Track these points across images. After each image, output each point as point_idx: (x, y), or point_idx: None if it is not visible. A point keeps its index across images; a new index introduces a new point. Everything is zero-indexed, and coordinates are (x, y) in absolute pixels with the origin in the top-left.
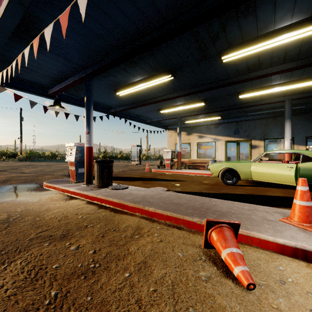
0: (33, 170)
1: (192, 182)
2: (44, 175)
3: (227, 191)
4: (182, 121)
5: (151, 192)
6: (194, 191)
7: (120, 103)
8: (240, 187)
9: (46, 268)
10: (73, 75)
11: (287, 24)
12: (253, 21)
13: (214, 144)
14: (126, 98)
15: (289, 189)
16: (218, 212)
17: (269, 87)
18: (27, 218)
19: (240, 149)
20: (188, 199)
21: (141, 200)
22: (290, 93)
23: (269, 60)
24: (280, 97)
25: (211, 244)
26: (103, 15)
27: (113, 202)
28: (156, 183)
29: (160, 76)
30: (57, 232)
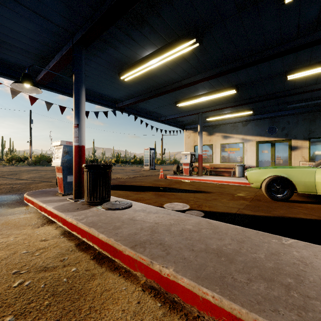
0: (33, 176)
1: (221, 195)
2: (39, 182)
3: (284, 212)
4: (202, 118)
5: (167, 216)
6: (232, 212)
7: (127, 93)
8: (298, 205)
9: None
10: (60, 48)
11: None
12: None
13: (241, 145)
14: (135, 86)
15: None
16: None
17: None
18: None
19: (275, 152)
20: (236, 239)
21: (148, 239)
22: None
23: None
24: None
25: None
26: None
27: (99, 239)
28: (173, 195)
29: (179, 43)
30: None
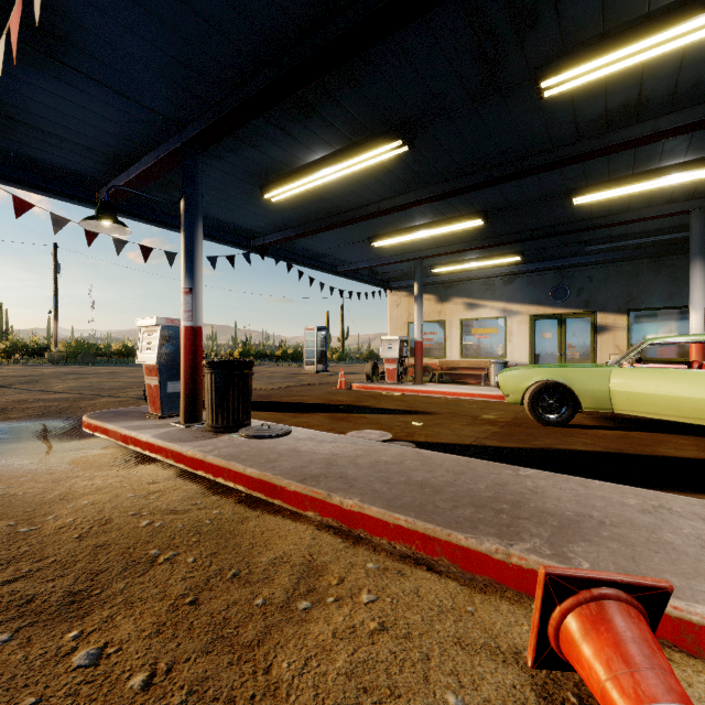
0: (75, 385)
1: (454, 417)
2: (95, 398)
3: (551, 442)
4: (424, 268)
5: (351, 446)
6: (464, 443)
7: (275, 222)
8: (582, 431)
9: None
10: (154, 146)
11: None
12: None
13: (502, 322)
14: (291, 210)
15: None
16: (553, 517)
17: (656, 172)
18: None
19: (566, 336)
20: (454, 470)
21: (323, 472)
22: (704, 192)
23: (669, 93)
24: (678, 201)
25: (562, 656)
26: None
27: (246, 475)
28: (364, 418)
29: (374, 144)
30: (58, 582)
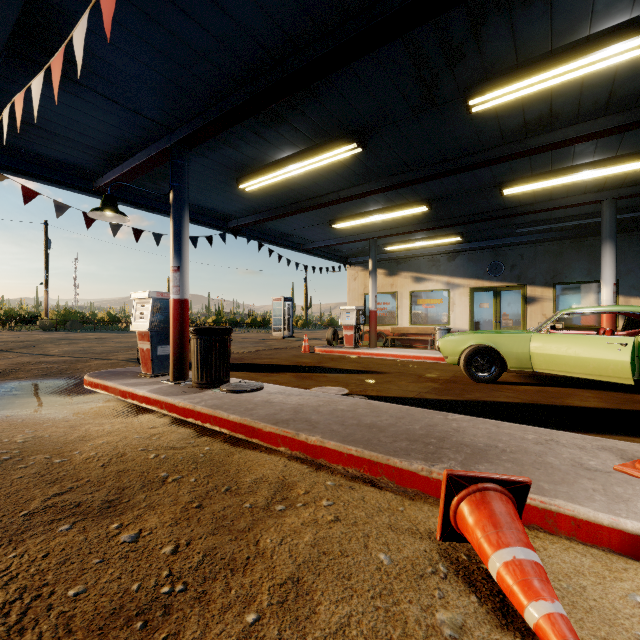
0: (69, 349)
1: (401, 376)
2: (89, 360)
3: (480, 396)
4: (378, 246)
5: (314, 398)
6: (408, 397)
7: (248, 207)
8: (507, 387)
9: (50, 595)
10: (146, 145)
11: (622, 20)
12: (544, 13)
13: (446, 294)
14: (262, 197)
15: (616, 393)
16: (468, 447)
17: (570, 169)
18: (34, 458)
19: (501, 306)
20: (396, 416)
21: (291, 418)
22: (613, 185)
23: (574, 109)
24: (591, 192)
25: (459, 531)
26: (206, 4)
27: (230, 420)
28: (325, 377)
29: (333, 146)
30: (95, 494)
